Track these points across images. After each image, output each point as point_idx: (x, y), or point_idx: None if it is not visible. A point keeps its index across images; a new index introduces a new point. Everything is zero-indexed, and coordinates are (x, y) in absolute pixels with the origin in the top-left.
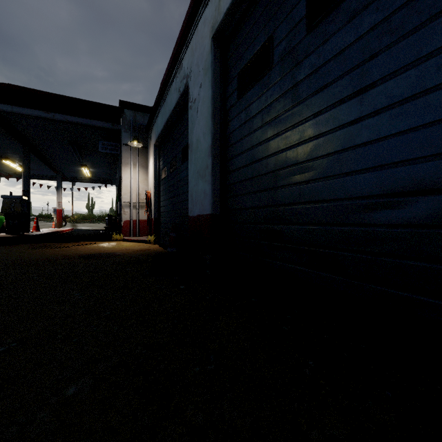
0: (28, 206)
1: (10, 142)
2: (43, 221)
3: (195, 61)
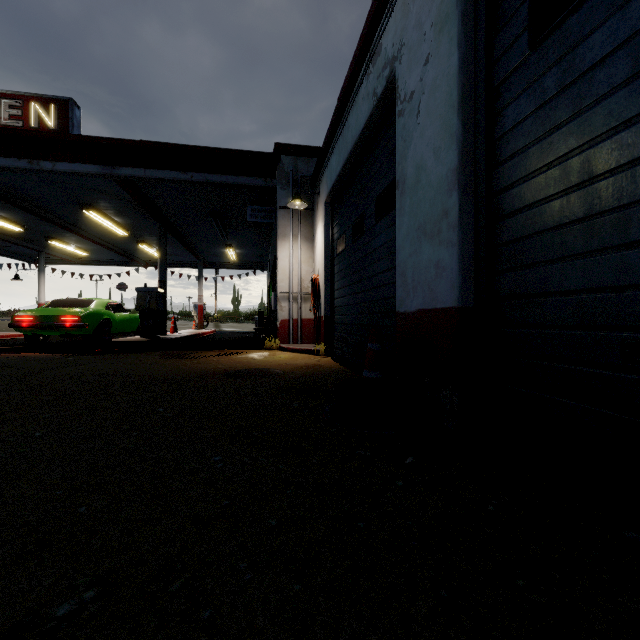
0: (165, 302)
1: (145, 221)
2: (183, 320)
3: (411, 21)
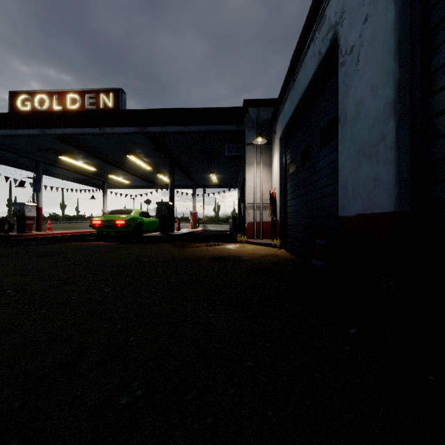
0: (173, 210)
1: (161, 159)
2: (183, 222)
3: None
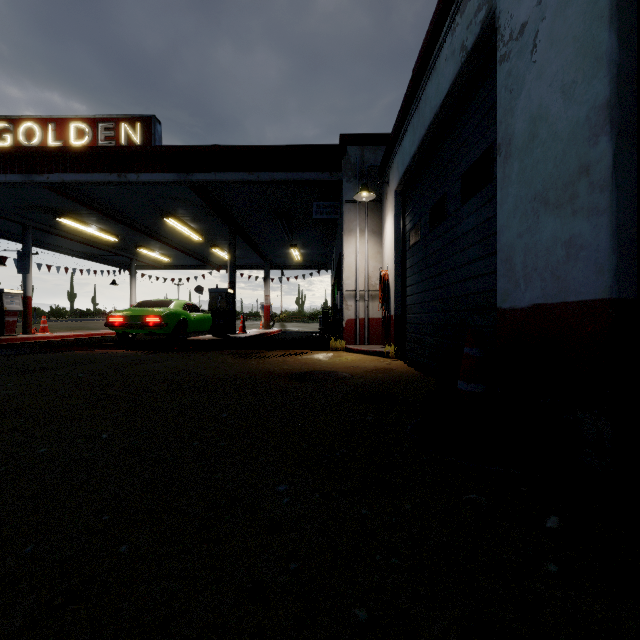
0: (234, 302)
1: (217, 225)
2: (252, 320)
3: None
